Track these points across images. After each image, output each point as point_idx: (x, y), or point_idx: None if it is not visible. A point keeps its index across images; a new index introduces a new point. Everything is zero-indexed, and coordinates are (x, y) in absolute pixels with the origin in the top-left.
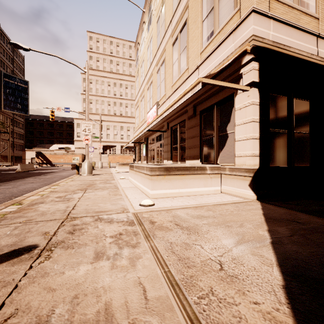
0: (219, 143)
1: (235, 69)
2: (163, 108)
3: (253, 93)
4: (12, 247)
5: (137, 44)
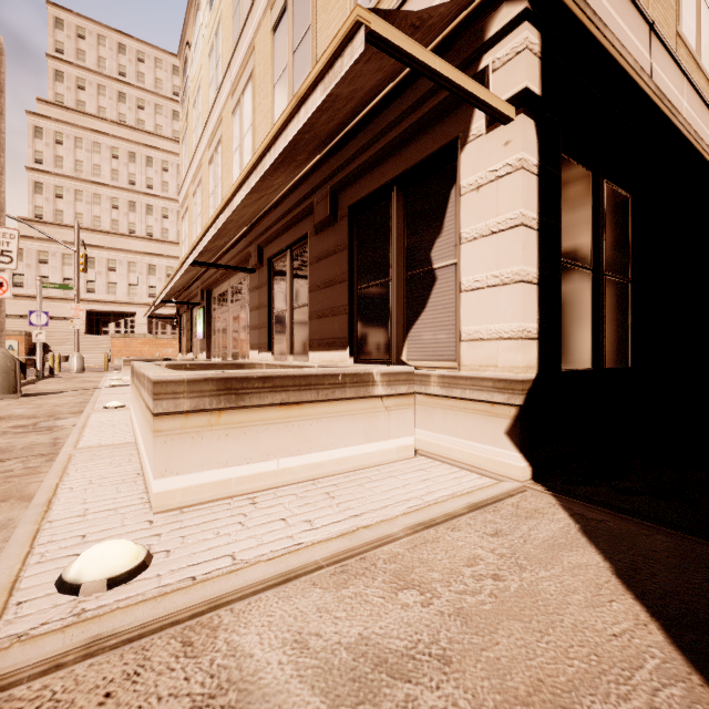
0: (409, 298)
1: (463, 57)
2: None
3: (524, 132)
4: None
5: (185, 47)
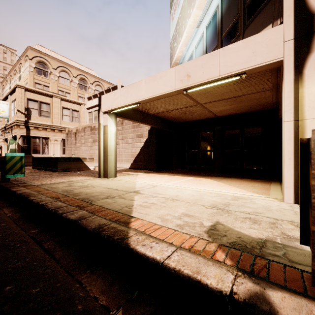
0: None
1: None
2: None
3: None
4: None
5: (3, 85)
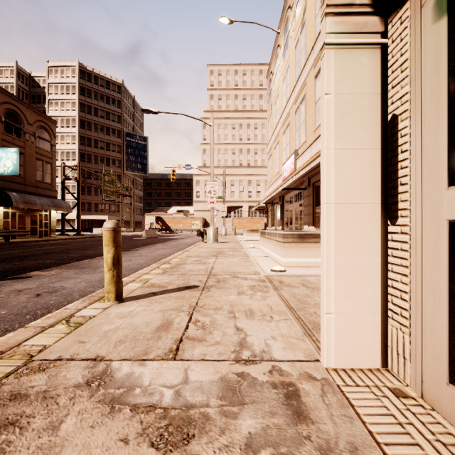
0: None
1: None
2: (302, 159)
3: None
4: (185, 285)
5: (270, 74)
